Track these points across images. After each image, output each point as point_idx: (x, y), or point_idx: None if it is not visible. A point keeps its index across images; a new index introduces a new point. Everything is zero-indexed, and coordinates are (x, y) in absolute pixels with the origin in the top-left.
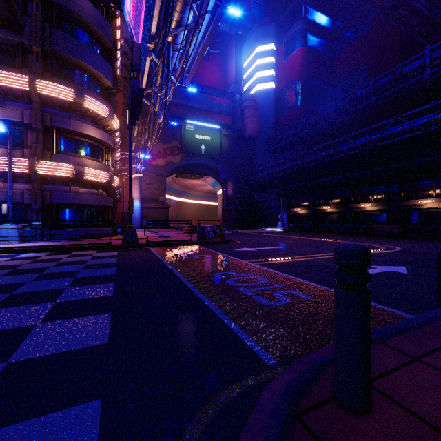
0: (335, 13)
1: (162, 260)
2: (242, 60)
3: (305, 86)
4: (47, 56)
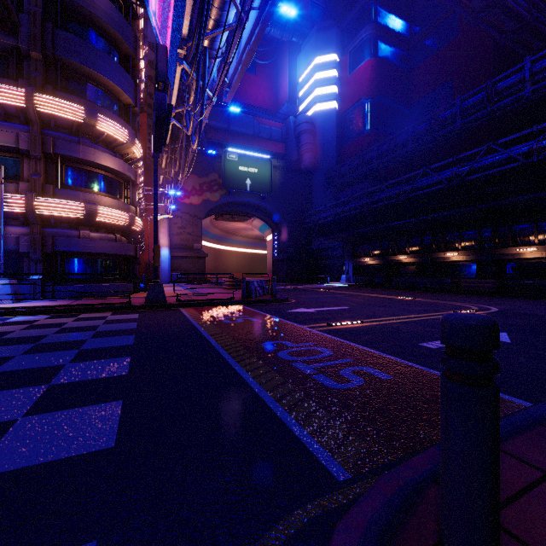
0: (412, 16)
1: (196, 325)
2: (298, 74)
3: (375, 106)
4: (49, 64)
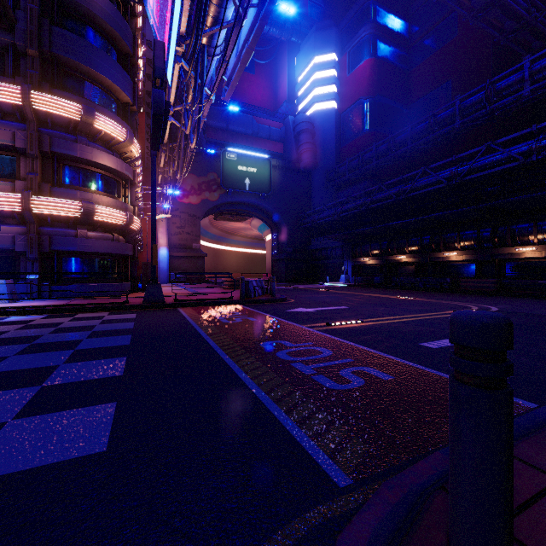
0: (411, 16)
1: (194, 325)
2: (297, 74)
3: (375, 106)
4: (46, 61)
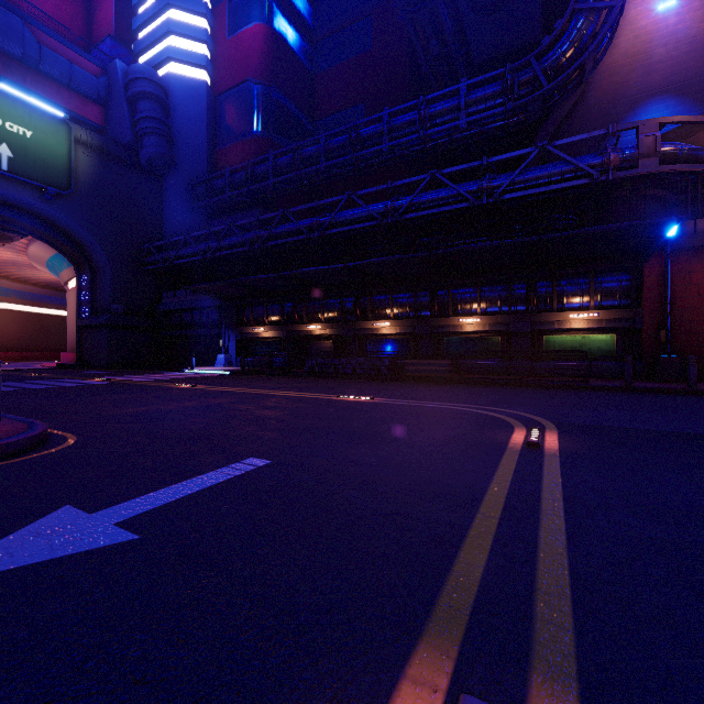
0: (316, 0)
1: None
2: None
3: (270, 100)
4: None
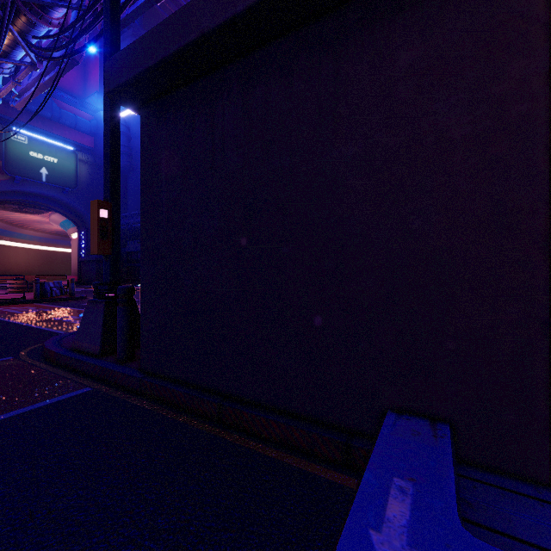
0: None
1: None
2: None
3: None
4: None
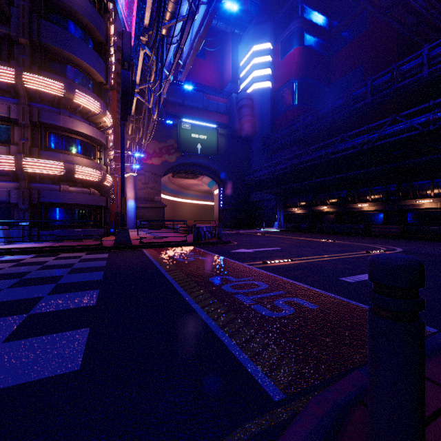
0: (331, 13)
1: (155, 263)
2: (239, 59)
3: (302, 85)
4: (35, 48)
